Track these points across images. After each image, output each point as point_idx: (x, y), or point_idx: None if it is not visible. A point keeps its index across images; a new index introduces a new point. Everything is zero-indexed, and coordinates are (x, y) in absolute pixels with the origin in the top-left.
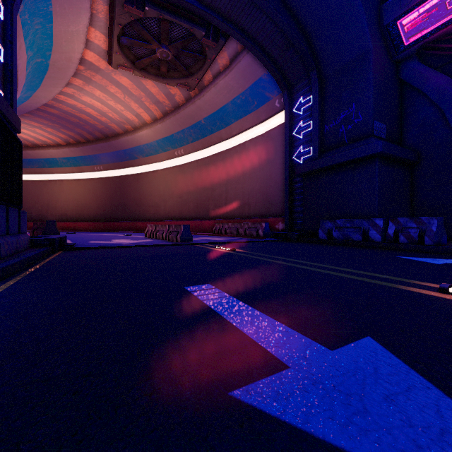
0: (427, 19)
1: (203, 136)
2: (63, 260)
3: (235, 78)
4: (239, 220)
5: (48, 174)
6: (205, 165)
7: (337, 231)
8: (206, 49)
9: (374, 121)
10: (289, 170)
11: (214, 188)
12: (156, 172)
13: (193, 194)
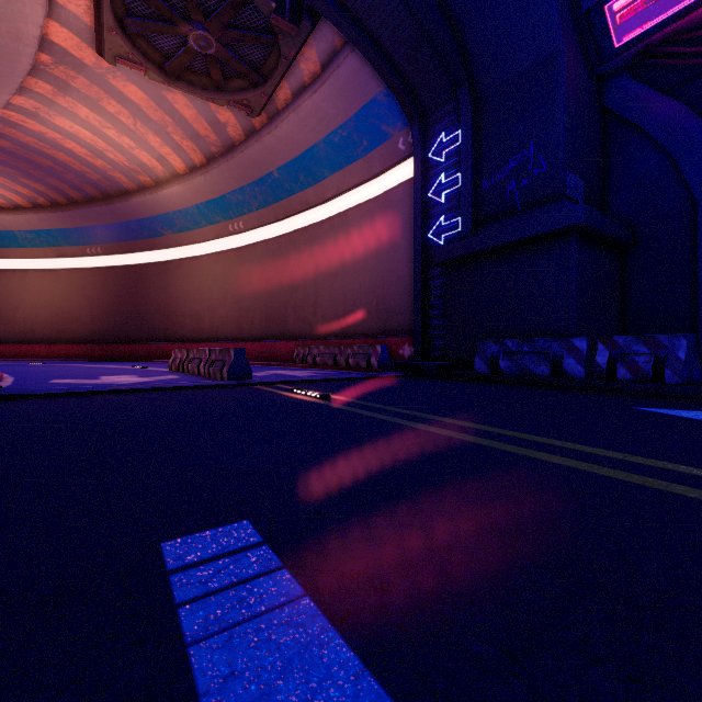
0: (653, 3)
1: (277, 199)
2: None
3: (330, 97)
4: (337, 341)
5: None
6: (281, 249)
7: (508, 359)
8: (279, 38)
9: (567, 172)
10: (422, 256)
11: (295, 288)
12: (196, 260)
13: (260, 297)
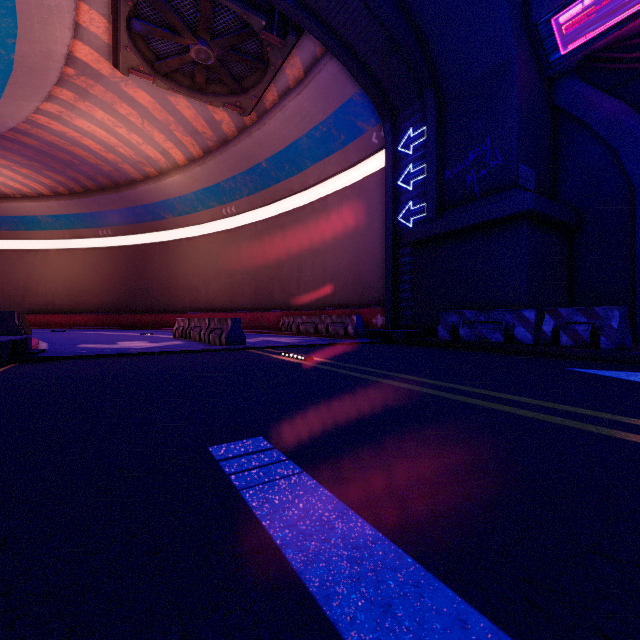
0: (596, 15)
1: (265, 187)
2: (1, 382)
3: (312, 98)
4: (317, 312)
5: (24, 240)
6: (268, 230)
7: (467, 328)
8: (268, 50)
9: (519, 164)
10: (393, 237)
11: (281, 265)
12: (194, 240)
13: (250, 273)
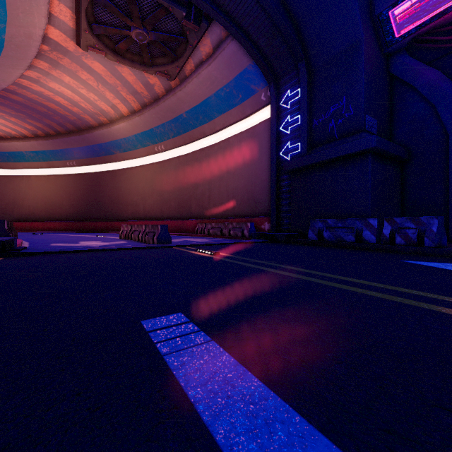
0: (420, 9)
1: (185, 131)
2: None
3: (219, 68)
4: (222, 220)
5: (13, 169)
6: (187, 162)
7: (329, 231)
8: (187, 33)
9: (366, 115)
10: (276, 167)
11: (196, 186)
12: (135, 169)
13: (175, 192)
